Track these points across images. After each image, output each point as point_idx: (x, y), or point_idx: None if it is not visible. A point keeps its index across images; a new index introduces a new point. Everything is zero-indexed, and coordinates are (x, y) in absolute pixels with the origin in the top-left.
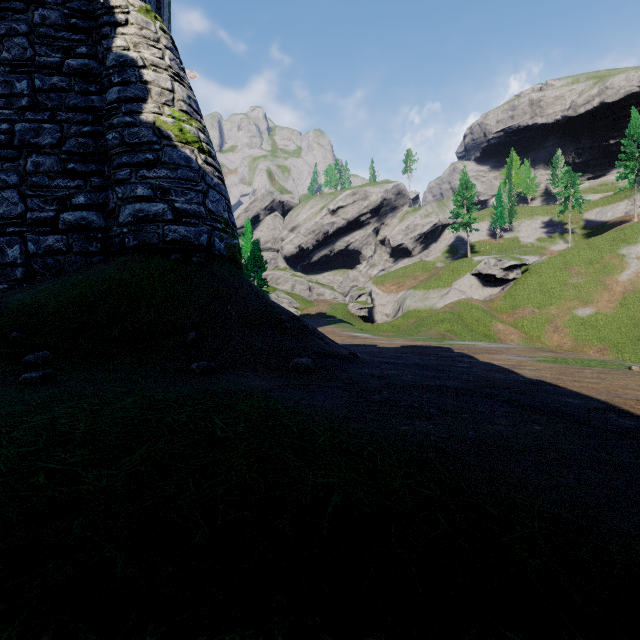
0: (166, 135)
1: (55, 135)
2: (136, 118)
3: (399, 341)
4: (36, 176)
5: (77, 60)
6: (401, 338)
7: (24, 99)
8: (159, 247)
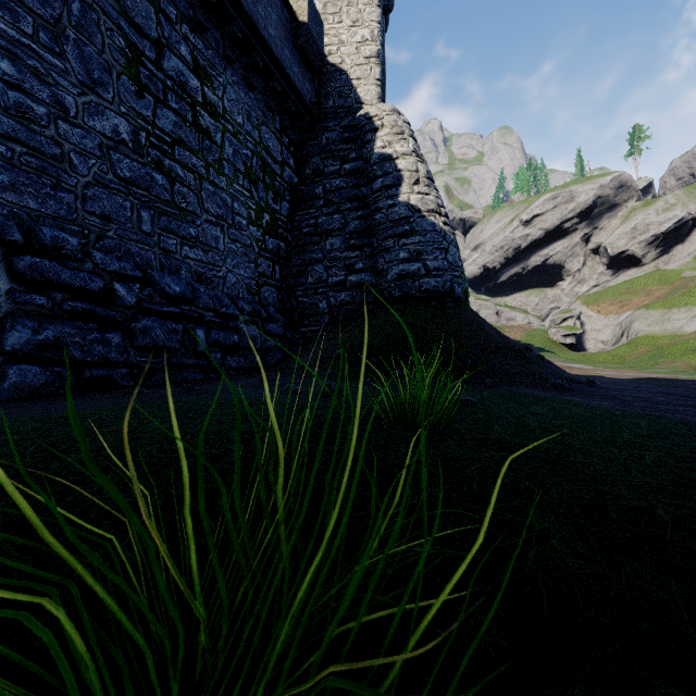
0: (417, 209)
1: (341, 222)
2: (395, 200)
3: (631, 373)
4: (332, 252)
5: (350, 164)
6: (632, 370)
7: (321, 200)
8: (416, 296)
